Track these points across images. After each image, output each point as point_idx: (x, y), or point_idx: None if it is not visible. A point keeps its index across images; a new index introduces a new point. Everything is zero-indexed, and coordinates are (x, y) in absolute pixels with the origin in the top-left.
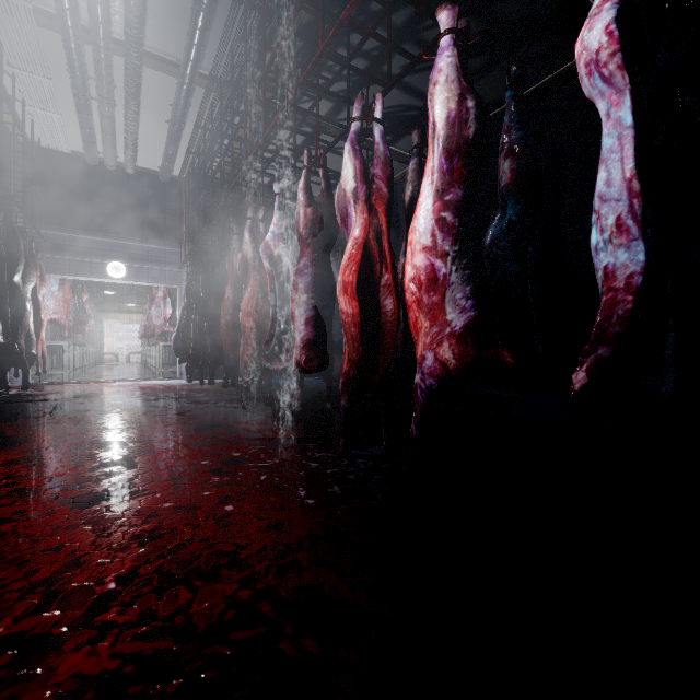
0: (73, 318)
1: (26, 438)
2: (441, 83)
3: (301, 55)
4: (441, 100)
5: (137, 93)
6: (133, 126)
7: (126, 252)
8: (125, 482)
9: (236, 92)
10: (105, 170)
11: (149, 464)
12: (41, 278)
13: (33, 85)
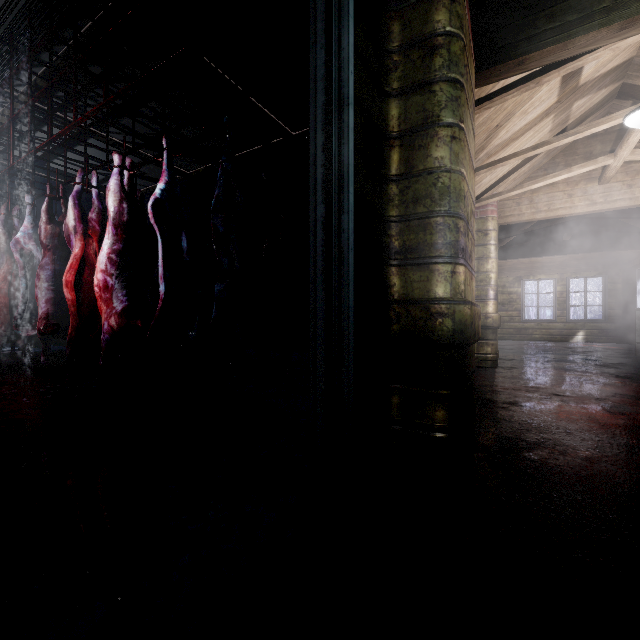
0: None
1: None
2: (112, 192)
3: (61, 82)
4: (111, 200)
5: None
6: None
7: None
8: None
9: None
10: None
11: None
12: None
13: None
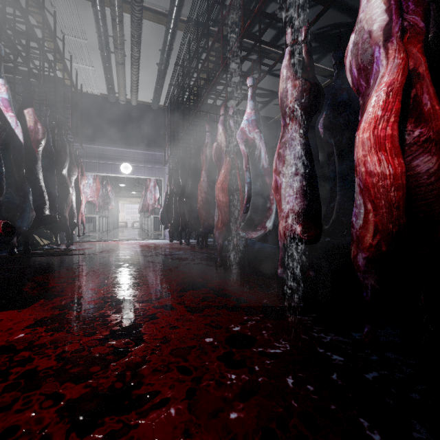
0: (102, 201)
1: (60, 290)
2: None
3: None
4: None
5: (138, 42)
6: (136, 69)
7: (131, 156)
8: (132, 372)
9: (205, 31)
10: (119, 104)
11: (154, 337)
12: (82, 174)
13: (76, 47)
